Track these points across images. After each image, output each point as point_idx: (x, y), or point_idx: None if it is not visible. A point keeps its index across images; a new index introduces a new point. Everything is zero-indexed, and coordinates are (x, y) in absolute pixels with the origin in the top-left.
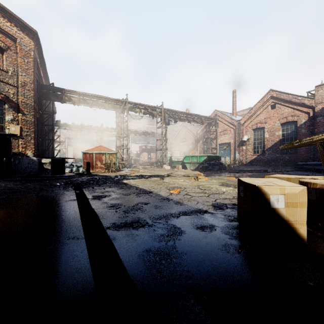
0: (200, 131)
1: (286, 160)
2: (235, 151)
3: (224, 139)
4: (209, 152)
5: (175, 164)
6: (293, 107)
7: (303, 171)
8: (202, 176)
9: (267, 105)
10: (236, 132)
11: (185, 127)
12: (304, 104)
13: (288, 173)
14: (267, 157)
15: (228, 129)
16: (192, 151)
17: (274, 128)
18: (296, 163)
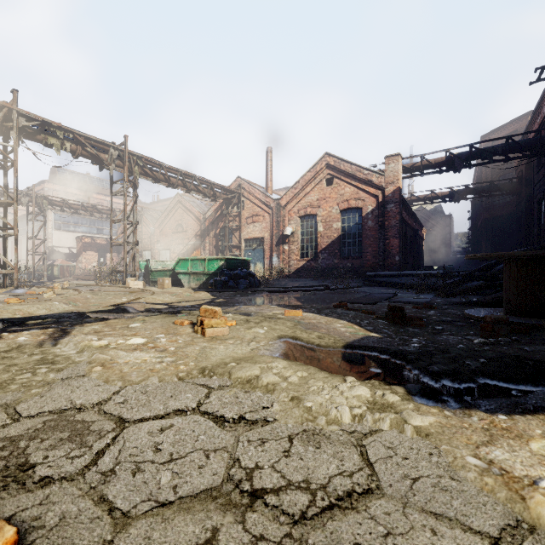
0: (210, 214)
1: (348, 269)
2: (271, 253)
3: (254, 231)
4: (228, 253)
5: (157, 277)
6: (357, 185)
7: (378, 287)
8: (218, 317)
9: (320, 177)
10: (274, 219)
11: (180, 205)
12: (371, 181)
13: (363, 291)
14: (321, 264)
15: (260, 214)
16: (195, 252)
17: (331, 217)
18: (363, 273)
